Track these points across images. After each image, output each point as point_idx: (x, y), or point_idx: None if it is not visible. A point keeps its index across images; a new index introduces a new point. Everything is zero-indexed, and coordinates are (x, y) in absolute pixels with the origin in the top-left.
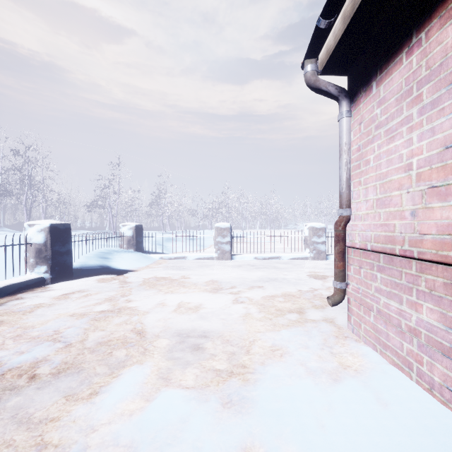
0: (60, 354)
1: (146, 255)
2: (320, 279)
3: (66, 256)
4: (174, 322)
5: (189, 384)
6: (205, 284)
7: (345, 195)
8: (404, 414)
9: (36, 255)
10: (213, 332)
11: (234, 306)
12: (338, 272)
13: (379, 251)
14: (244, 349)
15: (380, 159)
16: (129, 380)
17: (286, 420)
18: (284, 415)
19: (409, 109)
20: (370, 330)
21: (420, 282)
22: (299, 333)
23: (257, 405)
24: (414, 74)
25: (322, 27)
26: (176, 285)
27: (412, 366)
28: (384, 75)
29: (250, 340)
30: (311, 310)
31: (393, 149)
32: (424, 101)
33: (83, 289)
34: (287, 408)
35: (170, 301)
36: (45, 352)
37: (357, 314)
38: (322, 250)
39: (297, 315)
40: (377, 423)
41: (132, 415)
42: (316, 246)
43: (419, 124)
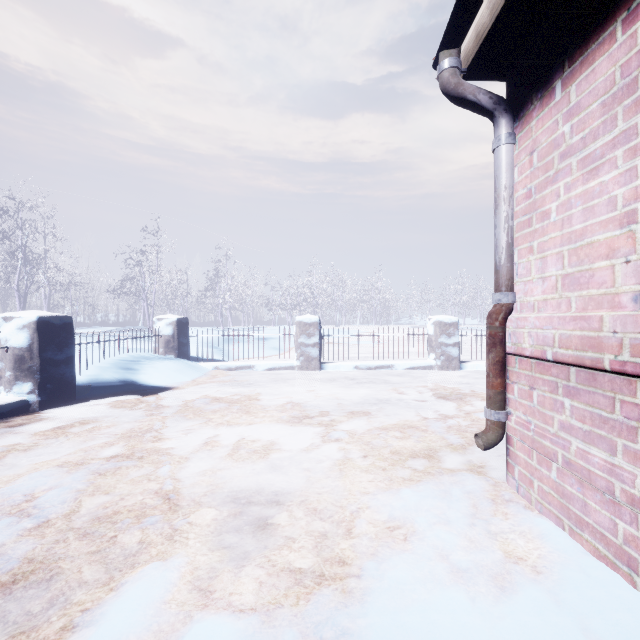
0: (24, 542)
1: (193, 363)
2: (455, 400)
3: (64, 366)
4: (227, 476)
5: (246, 603)
6: (280, 410)
7: (504, 270)
8: None
9: (15, 365)
10: (291, 494)
11: (324, 447)
12: (494, 395)
13: (570, 362)
14: (342, 526)
15: (570, 208)
16: (137, 597)
17: None
18: None
19: (629, 117)
20: (550, 493)
21: None
22: (431, 496)
23: None
24: (639, 55)
25: None
26: (236, 412)
27: (637, 564)
28: (578, 66)
29: (352, 510)
30: (445, 452)
31: (595, 189)
32: None
33: (89, 418)
34: None
35: (224, 438)
36: None
37: (525, 464)
38: (454, 355)
39: (425, 461)
40: None
41: None
42: (445, 349)
43: None
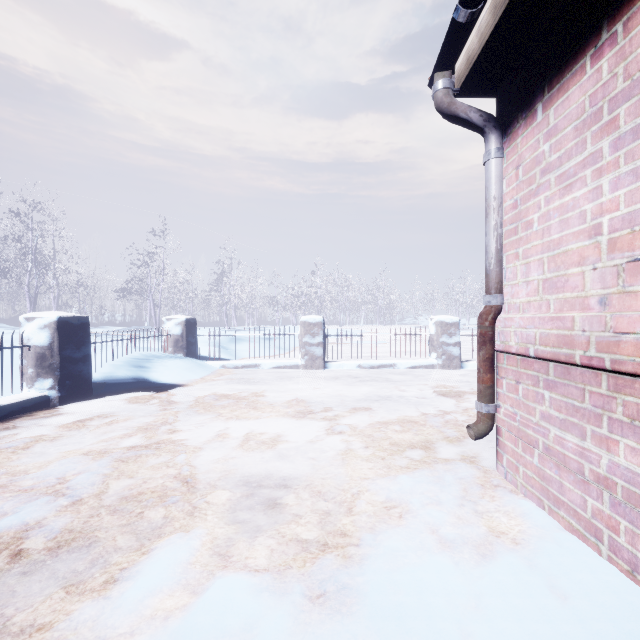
0: (63, 516)
1: (201, 362)
2: (454, 397)
3: (81, 364)
4: (239, 463)
5: (260, 565)
6: (286, 406)
7: (493, 274)
8: (594, 613)
9: (37, 363)
10: (298, 479)
11: (328, 439)
12: (484, 390)
13: (548, 358)
14: (343, 506)
15: (549, 219)
16: (167, 559)
17: (411, 626)
18: (409, 617)
19: (596, 141)
20: (533, 477)
21: (615, 406)
22: (425, 481)
23: (365, 600)
24: (604, 88)
25: (461, 21)
26: (244, 407)
27: (602, 534)
28: (556, 92)
29: (353, 492)
30: (442, 444)
31: (569, 203)
32: (621, 128)
33: (107, 413)
34: (411, 605)
35: (234, 431)
36: (40, 514)
37: (512, 452)
38: (455, 355)
39: (422, 452)
40: (554, 630)
41: (168, 619)
42: (447, 348)
43: (613, 164)
